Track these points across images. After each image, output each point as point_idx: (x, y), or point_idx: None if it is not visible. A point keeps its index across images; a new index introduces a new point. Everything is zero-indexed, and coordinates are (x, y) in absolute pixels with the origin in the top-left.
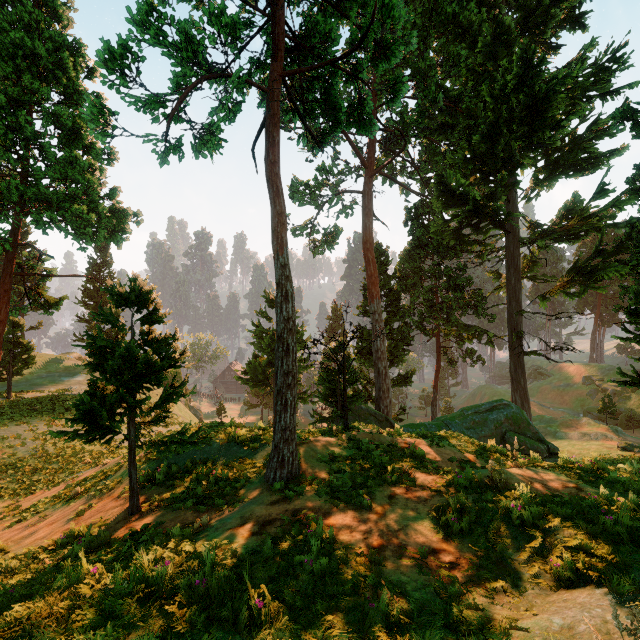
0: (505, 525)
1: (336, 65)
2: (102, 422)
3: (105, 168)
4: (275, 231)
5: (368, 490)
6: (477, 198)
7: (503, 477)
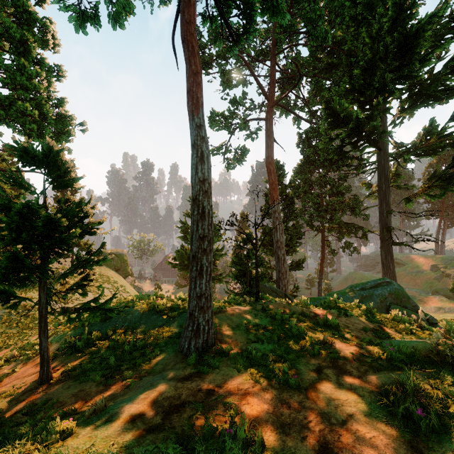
0: None
1: None
2: None
3: (53, 81)
4: (190, 91)
5: (291, 363)
6: (359, 117)
7: None
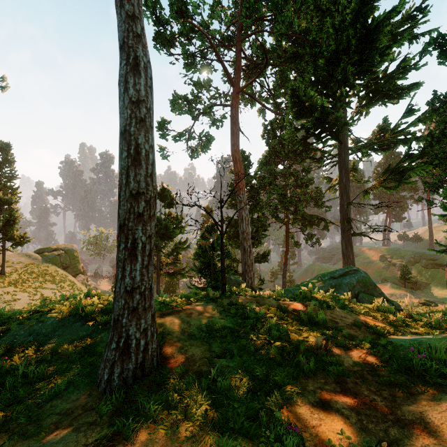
0: None
1: None
2: None
3: None
4: None
5: (279, 393)
6: (325, 105)
7: None
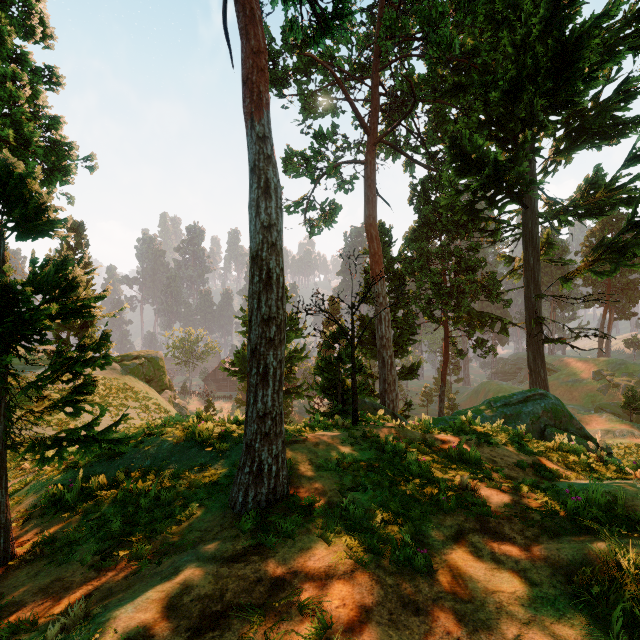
0: None
1: None
2: None
3: (42, 90)
4: (248, 81)
5: (413, 525)
6: (499, 158)
7: None
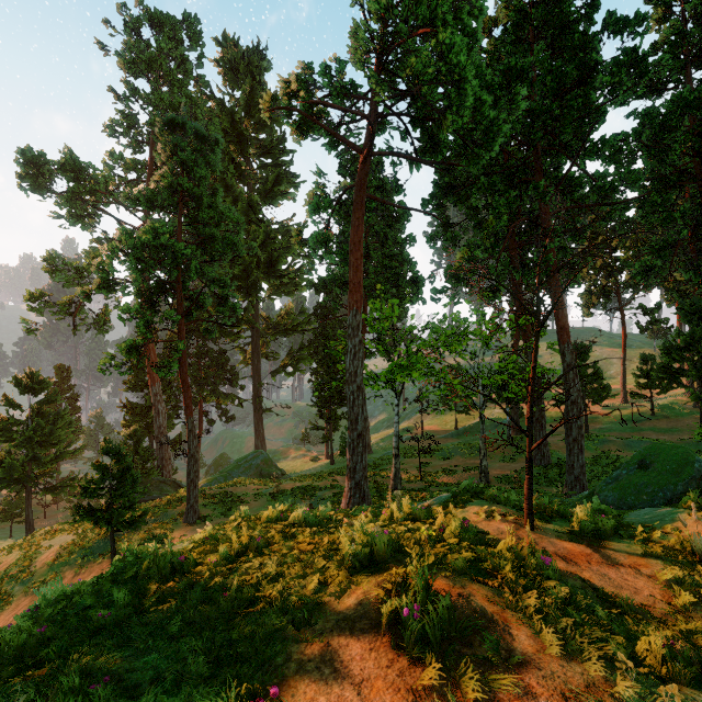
0: (283, 500)
1: (201, 306)
2: (122, 519)
3: None
4: (189, 406)
5: (234, 509)
6: (240, 317)
7: (279, 488)
